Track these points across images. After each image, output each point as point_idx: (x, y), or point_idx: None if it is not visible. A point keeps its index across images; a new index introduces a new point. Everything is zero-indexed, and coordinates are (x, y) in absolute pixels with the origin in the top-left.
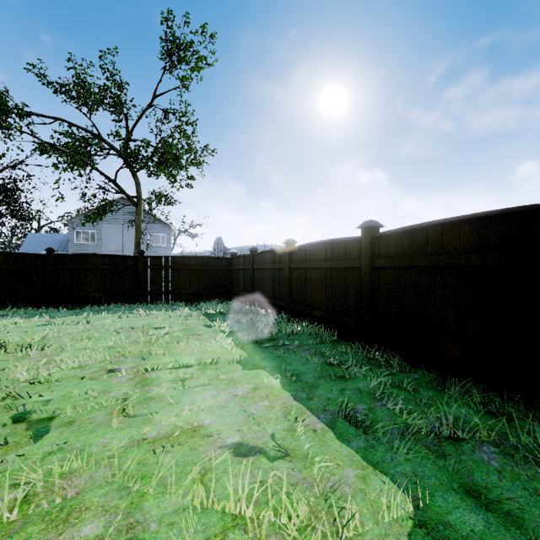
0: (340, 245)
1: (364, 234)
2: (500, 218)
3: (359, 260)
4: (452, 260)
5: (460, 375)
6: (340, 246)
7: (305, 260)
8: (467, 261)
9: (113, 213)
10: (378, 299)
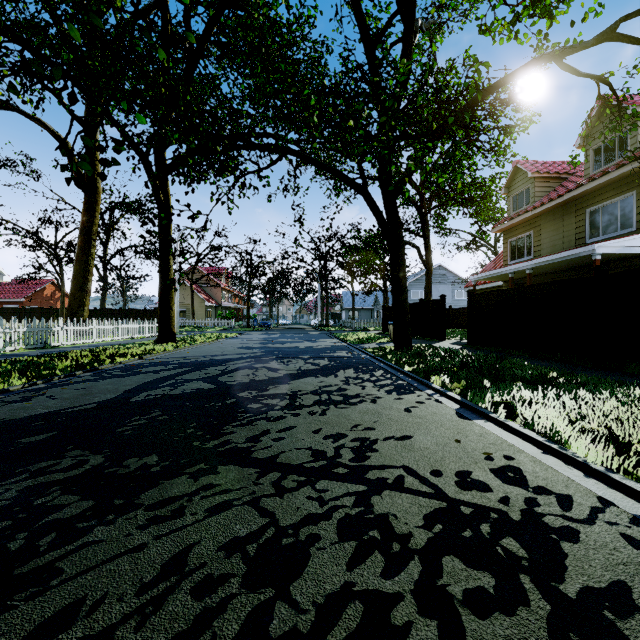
0: None
1: None
2: None
3: None
4: None
5: None
6: None
7: None
8: None
9: (433, 276)
10: None
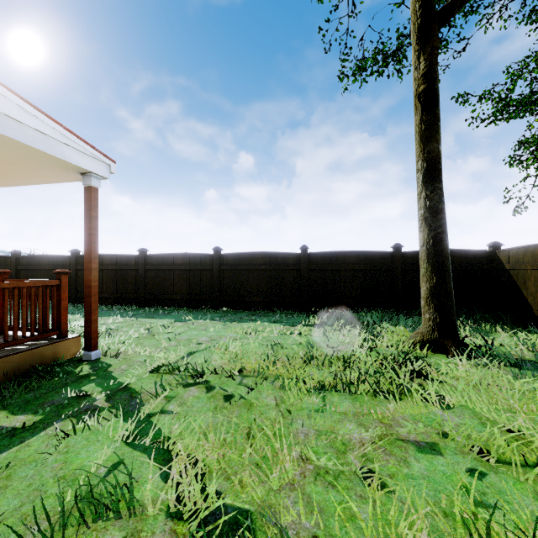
0: (59, 258)
1: (73, 255)
2: (117, 256)
3: (69, 266)
4: (105, 267)
5: (107, 303)
6: (59, 259)
7: (32, 264)
8: (109, 268)
9: None
10: (79, 282)
